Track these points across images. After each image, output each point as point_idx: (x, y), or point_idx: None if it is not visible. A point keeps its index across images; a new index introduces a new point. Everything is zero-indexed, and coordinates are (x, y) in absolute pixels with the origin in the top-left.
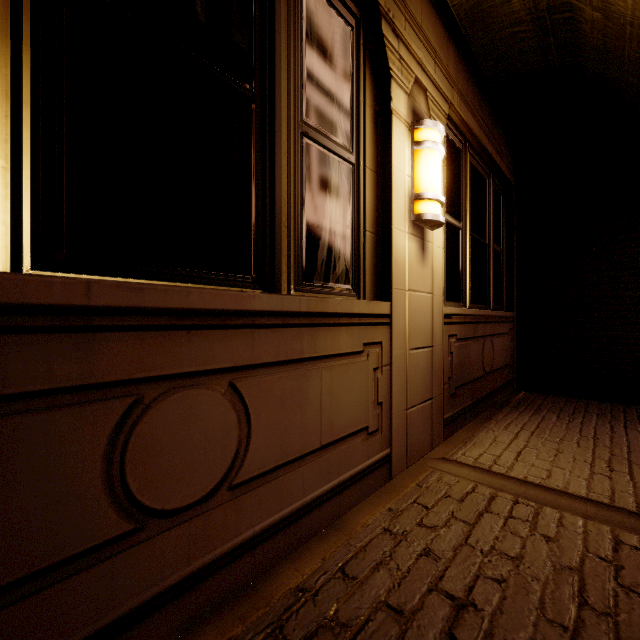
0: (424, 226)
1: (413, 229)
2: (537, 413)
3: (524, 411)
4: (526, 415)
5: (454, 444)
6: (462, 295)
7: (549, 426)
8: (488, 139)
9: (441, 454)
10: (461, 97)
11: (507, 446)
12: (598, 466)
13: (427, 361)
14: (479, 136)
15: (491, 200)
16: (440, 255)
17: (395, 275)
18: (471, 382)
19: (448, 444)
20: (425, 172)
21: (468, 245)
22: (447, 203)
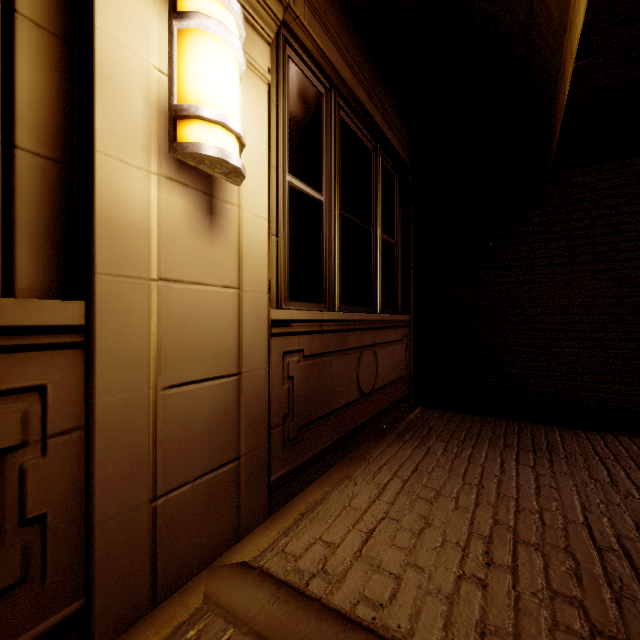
0: (213, 173)
1: (178, 171)
2: (423, 443)
3: (409, 440)
4: (409, 447)
5: (283, 521)
6: (325, 293)
7: (430, 467)
8: (368, 95)
9: (247, 552)
10: (313, 12)
11: (360, 517)
12: (473, 554)
13: (224, 400)
14: (351, 84)
15: (379, 178)
16: (261, 229)
17: (107, 248)
18: (335, 412)
19: (274, 522)
20: (196, 70)
21: (337, 227)
22: (293, 160)
